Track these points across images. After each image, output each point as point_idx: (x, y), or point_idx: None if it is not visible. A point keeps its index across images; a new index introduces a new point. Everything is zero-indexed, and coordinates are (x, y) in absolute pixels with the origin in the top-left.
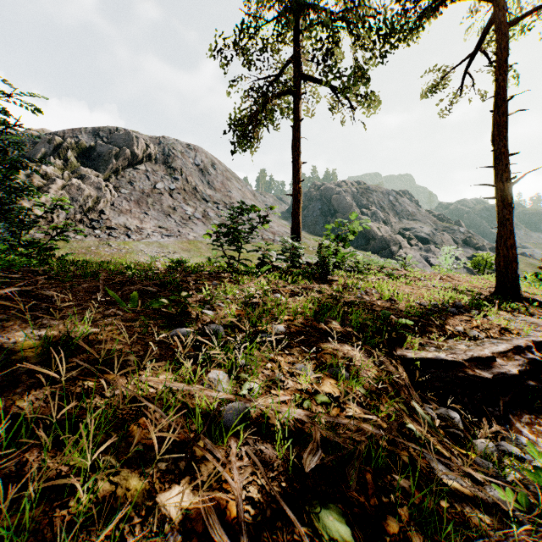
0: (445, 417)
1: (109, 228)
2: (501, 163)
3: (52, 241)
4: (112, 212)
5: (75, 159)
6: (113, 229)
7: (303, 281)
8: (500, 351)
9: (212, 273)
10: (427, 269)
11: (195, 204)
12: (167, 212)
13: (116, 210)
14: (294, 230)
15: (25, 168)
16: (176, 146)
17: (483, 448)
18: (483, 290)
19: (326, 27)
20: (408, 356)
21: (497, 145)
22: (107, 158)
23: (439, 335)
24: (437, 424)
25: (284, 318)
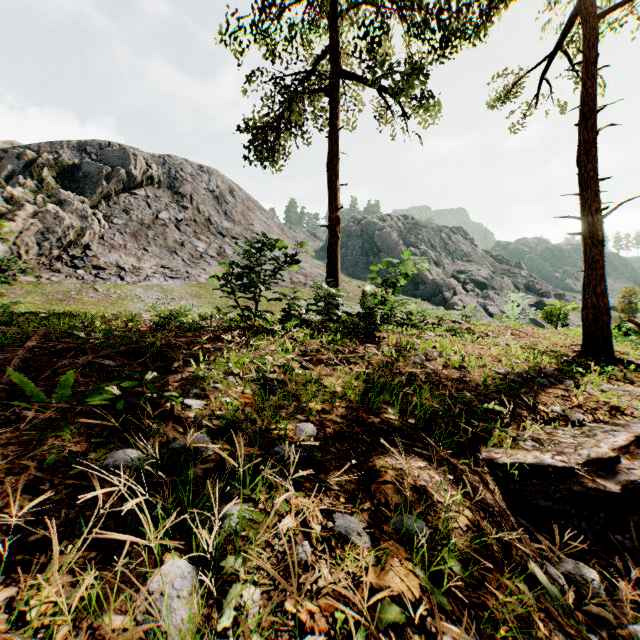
0: (578, 581)
1: (96, 267)
2: (590, 189)
3: None
4: (100, 247)
5: (54, 180)
6: (101, 269)
7: (343, 341)
8: (620, 446)
9: (218, 330)
10: (485, 319)
11: (208, 239)
12: (172, 249)
13: (106, 245)
14: (330, 272)
15: None
16: (185, 167)
17: None
18: (566, 349)
19: (372, 6)
20: (500, 461)
21: (584, 167)
22: (96, 180)
23: (532, 420)
24: (570, 600)
25: (315, 408)
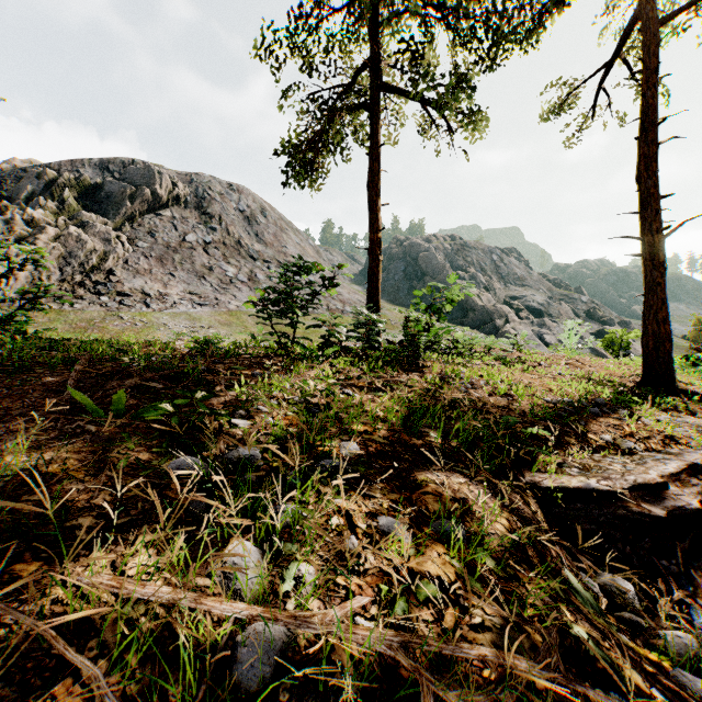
0: (613, 591)
1: (121, 293)
2: (650, 207)
3: (22, 311)
4: (125, 272)
5: (75, 201)
6: (125, 296)
7: (384, 369)
8: (670, 473)
9: (255, 357)
10: (541, 349)
11: (238, 263)
12: (200, 274)
13: (130, 270)
14: (371, 297)
15: (5, 212)
16: (213, 185)
17: (679, 647)
18: (625, 380)
19: (415, 16)
20: (543, 485)
21: (644, 183)
22: (120, 200)
23: (581, 448)
24: (603, 606)
25: (358, 430)
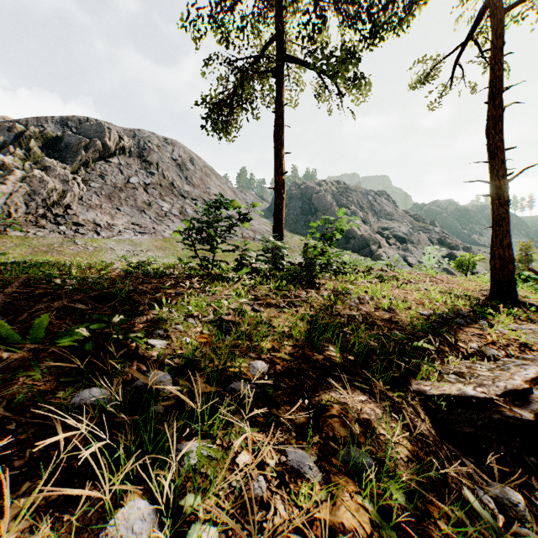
0: (505, 504)
1: (76, 224)
2: (497, 157)
3: None
4: (80, 206)
5: (40, 149)
6: (80, 226)
7: (288, 287)
8: (531, 378)
9: (180, 277)
10: (405, 268)
11: (172, 200)
12: (141, 208)
13: (84, 205)
14: (276, 228)
15: None
16: (152, 139)
17: None
18: (477, 294)
19: None
20: (428, 393)
21: (493, 138)
22: (76, 150)
23: (453, 355)
24: (500, 523)
25: (266, 347)
